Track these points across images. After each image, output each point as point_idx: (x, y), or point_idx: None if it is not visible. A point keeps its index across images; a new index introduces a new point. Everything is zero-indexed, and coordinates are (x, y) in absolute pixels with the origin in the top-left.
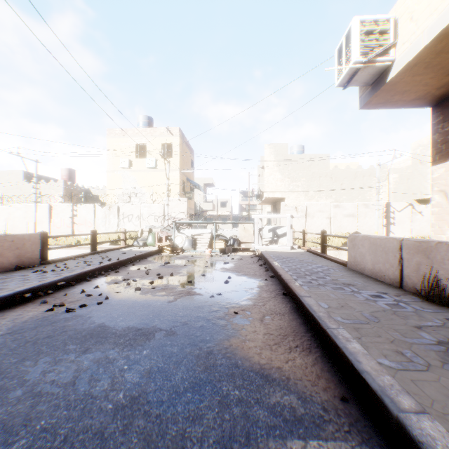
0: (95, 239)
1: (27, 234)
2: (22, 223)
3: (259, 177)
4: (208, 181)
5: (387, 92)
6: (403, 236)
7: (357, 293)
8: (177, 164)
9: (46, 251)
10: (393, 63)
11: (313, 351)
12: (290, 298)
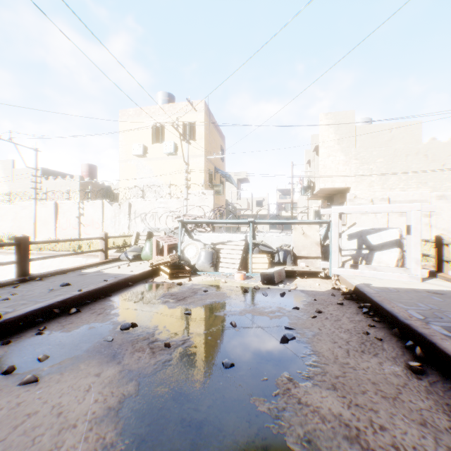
0: (21, 254)
1: None
2: (28, 224)
3: (306, 166)
4: (241, 176)
5: None
6: None
7: None
8: (201, 148)
9: None
10: None
11: None
12: None
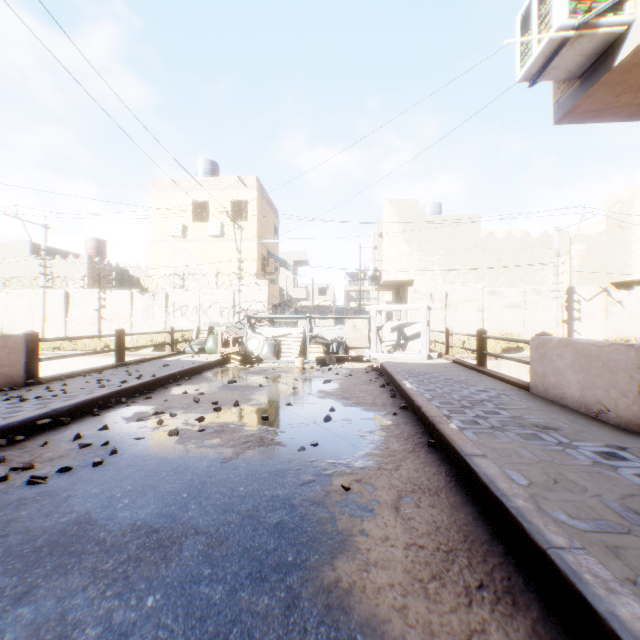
0: (121, 343)
1: (1, 336)
2: (26, 318)
3: (374, 251)
4: (299, 257)
5: (610, 89)
6: (593, 337)
7: (570, 448)
8: (253, 231)
9: (37, 363)
10: (630, 28)
11: (522, 602)
12: (443, 453)
